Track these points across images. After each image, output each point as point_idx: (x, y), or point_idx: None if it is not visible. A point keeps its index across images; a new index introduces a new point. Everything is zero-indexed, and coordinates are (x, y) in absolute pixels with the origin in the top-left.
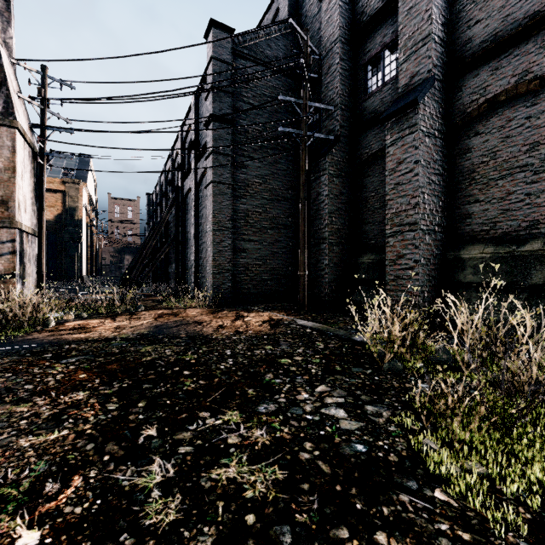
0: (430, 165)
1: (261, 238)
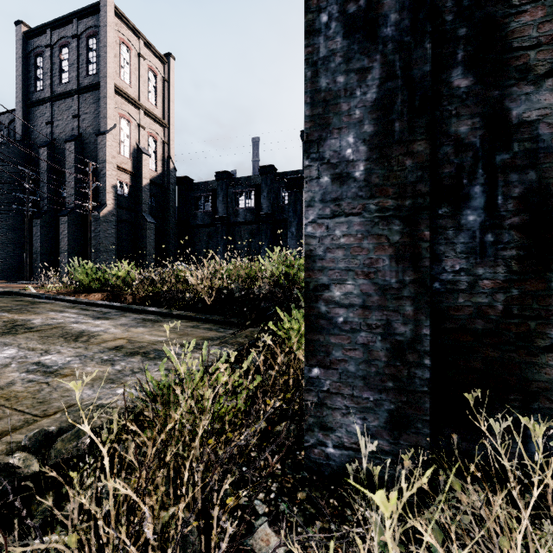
0: (73, 233)
1: (3, 248)
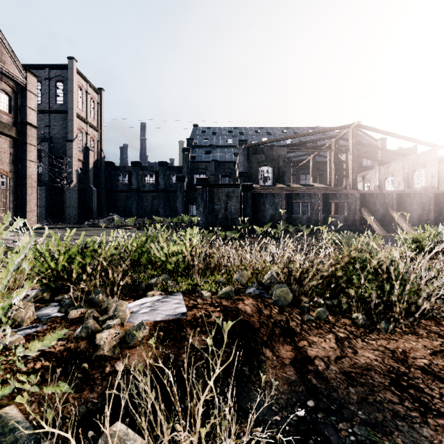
0: (48, 196)
1: None
